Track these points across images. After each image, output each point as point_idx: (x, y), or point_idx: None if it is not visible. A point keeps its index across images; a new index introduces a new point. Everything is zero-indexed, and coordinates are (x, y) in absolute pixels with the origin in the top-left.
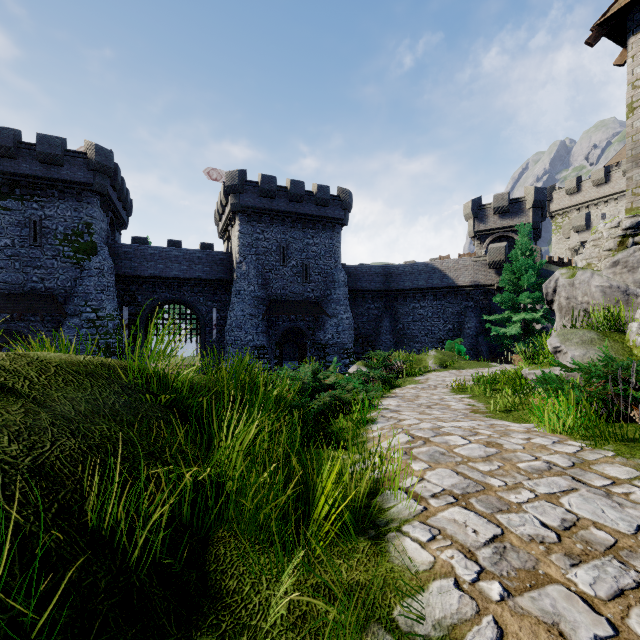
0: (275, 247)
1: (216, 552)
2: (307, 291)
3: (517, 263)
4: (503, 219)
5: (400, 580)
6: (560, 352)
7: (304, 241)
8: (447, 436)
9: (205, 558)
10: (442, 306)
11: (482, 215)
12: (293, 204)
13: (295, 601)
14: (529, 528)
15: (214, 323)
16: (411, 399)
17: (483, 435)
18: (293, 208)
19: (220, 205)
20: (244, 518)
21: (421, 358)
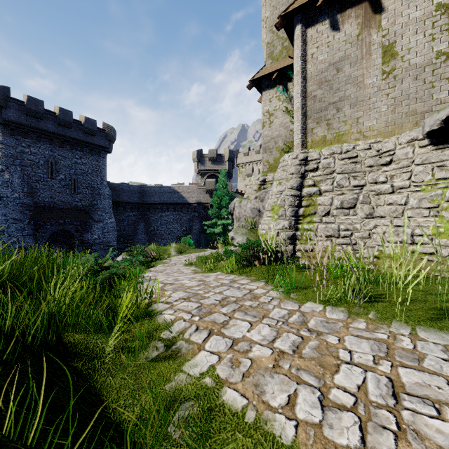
0: (43, 161)
1: (68, 340)
2: (75, 201)
3: (220, 192)
4: (214, 165)
5: (163, 326)
6: (234, 239)
7: (72, 160)
8: (181, 281)
9: (63, 343)
10: (179, 215)
11: (203, 160)
12: (62, 128)
13: (117, 345)
14: (211, 302)
15: None
16: (161, 271)
17: (198, 278)
18: (62, 131)
19: None
20: (80, 324)
21: (166, 249)
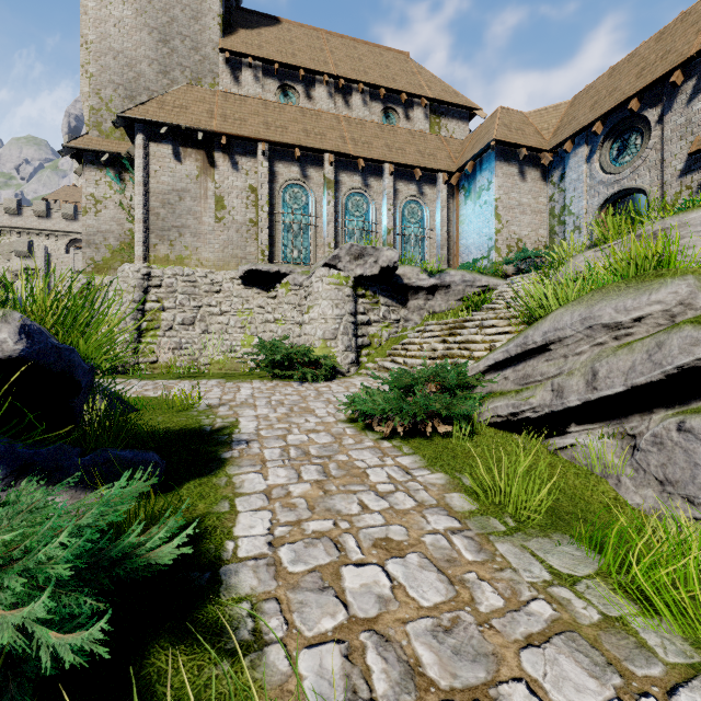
0: None
1: None
2: None
3: None
4: None
5: None
6: None
7: None
8: None
9: None
10: None
11: None
12: None
13: None
14: None
15: None
16: None
17: None
18: None
19: None
20: None
21: None
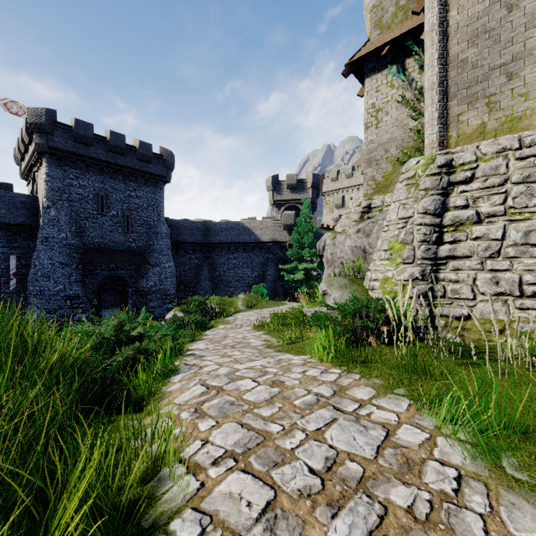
0: (92, 195)
1: None
2: (129, 241)
3: (302, 227)
4: (293, 193)
5: None
6: (327, 294)
7: (125, 193)
8: (240, 381)
9: None
10: (250, 257)
11: (279, 188)
12: (113, 155)
13: None
14: (299, 480)
15: (12, 272)
16: (219, 340)
17: (270, 374)
18: (113, 159)
19: (21, 142)
20: None
21: (233, 300)
